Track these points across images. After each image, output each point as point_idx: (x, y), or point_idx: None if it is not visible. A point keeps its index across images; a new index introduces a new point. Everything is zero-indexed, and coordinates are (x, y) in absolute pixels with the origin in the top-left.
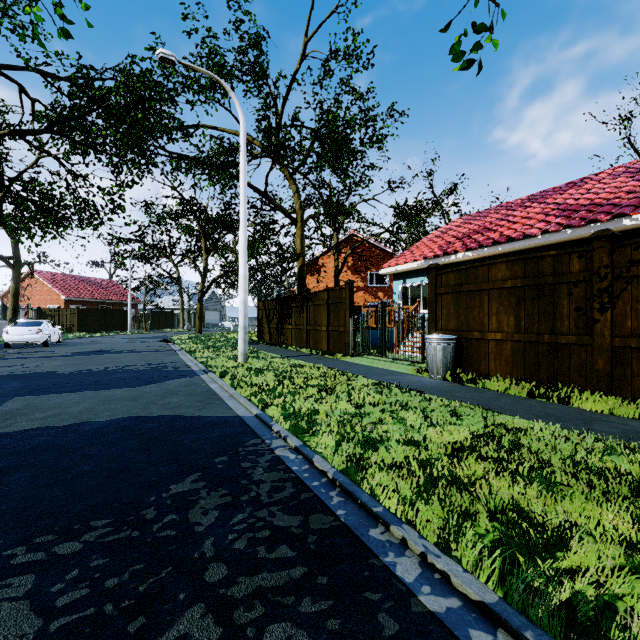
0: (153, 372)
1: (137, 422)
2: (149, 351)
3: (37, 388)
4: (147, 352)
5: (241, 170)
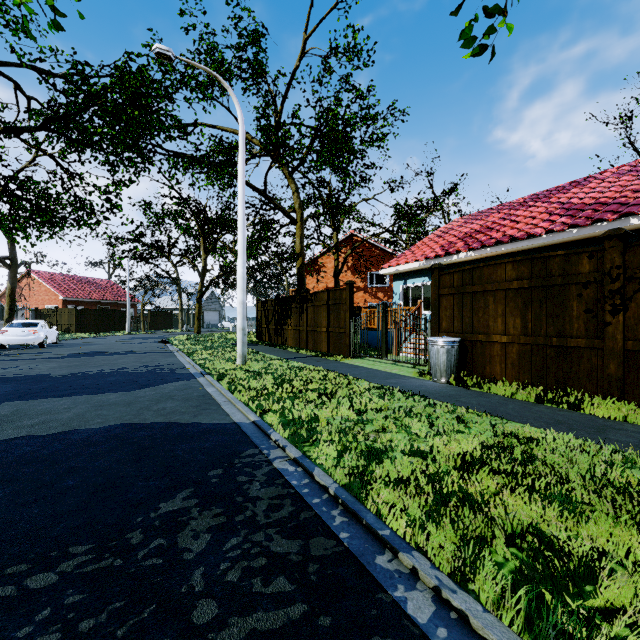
0: (149, 375)
1: (129, 430)
2: (146, 352)
3: (28, 392)
4: (144, 353)
5: (239, 168)
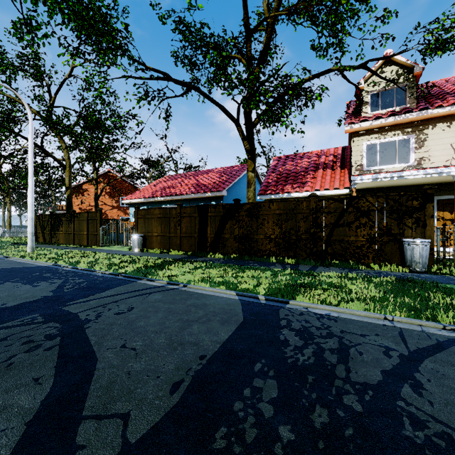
0: None
1: None
2: None
3: None
4: None
5: (30, 144)
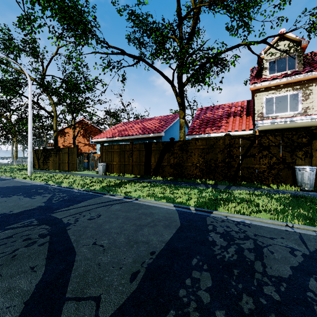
0: None
1: (5, 187)
2: None
3: None
4: None
5: (29, 101)
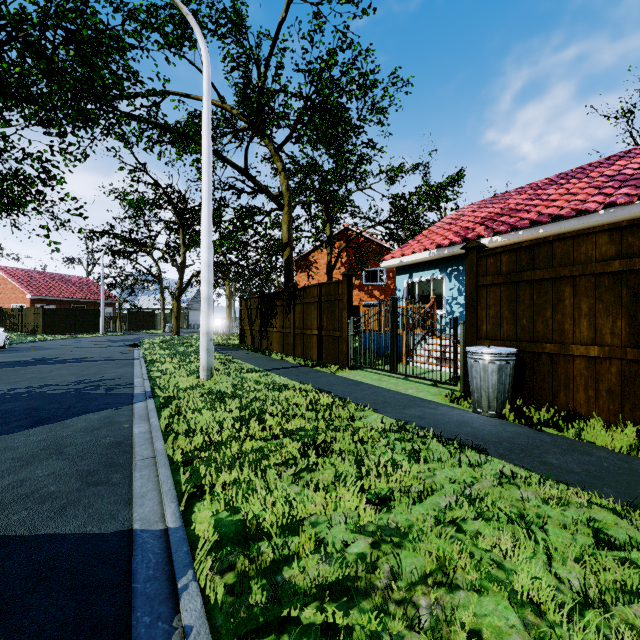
0: (69, 398)
1: None
2: (100, 360)
3: None
4: (96, 361)
5: (203, 122)
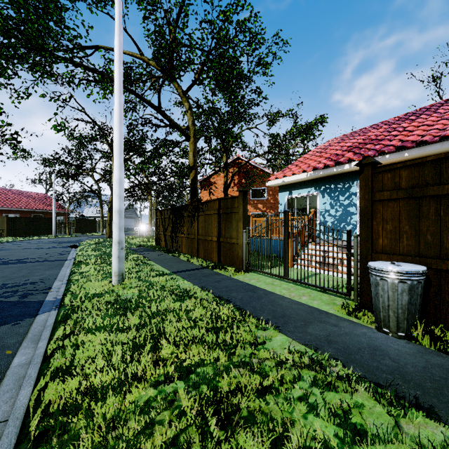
0: None
1: None
2: (37, 261)
3: None
4: (32, 263)
5: (115, 53)
